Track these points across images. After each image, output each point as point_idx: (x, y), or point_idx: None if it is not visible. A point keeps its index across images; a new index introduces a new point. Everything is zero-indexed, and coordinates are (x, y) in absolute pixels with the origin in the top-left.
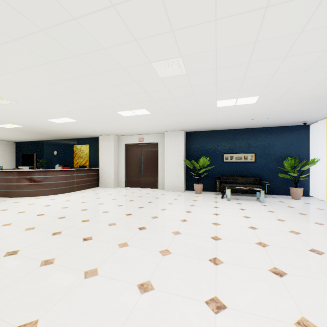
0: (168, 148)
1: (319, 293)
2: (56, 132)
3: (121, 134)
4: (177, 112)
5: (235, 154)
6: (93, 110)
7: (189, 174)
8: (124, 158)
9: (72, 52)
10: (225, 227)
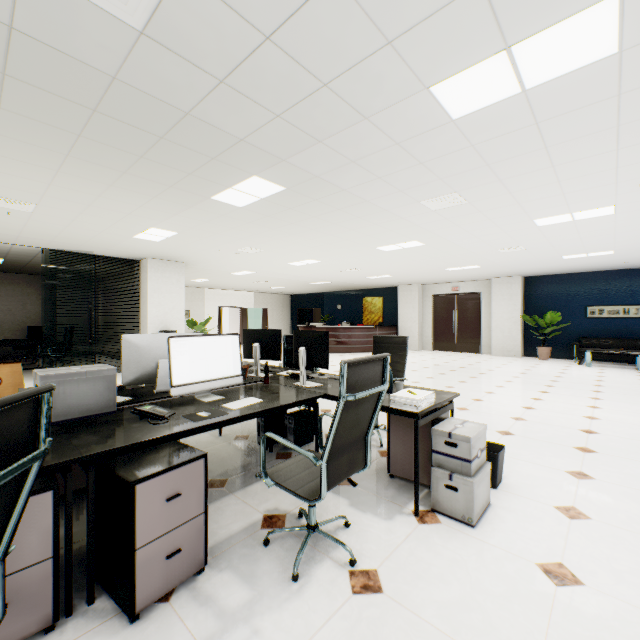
0: (497, 300)
1: (618, 396)
2: (354, 285)
3: (428, 283)
4: (513, 265)
5: (606, 306)
6: (421, 269)
7: (530, 334)
8: (431, 313)
9: (443, 251)
10: (567, 378)
